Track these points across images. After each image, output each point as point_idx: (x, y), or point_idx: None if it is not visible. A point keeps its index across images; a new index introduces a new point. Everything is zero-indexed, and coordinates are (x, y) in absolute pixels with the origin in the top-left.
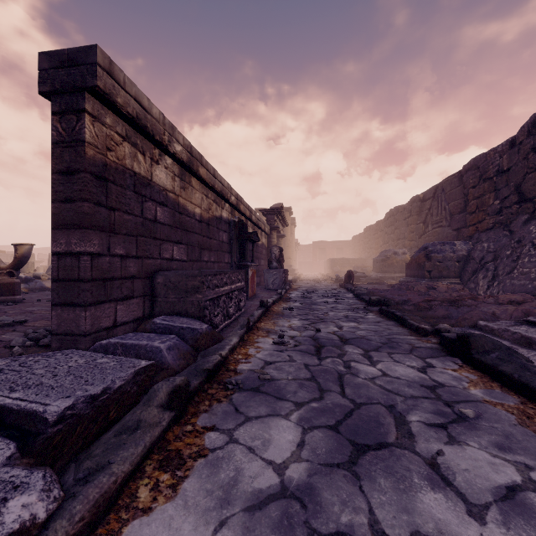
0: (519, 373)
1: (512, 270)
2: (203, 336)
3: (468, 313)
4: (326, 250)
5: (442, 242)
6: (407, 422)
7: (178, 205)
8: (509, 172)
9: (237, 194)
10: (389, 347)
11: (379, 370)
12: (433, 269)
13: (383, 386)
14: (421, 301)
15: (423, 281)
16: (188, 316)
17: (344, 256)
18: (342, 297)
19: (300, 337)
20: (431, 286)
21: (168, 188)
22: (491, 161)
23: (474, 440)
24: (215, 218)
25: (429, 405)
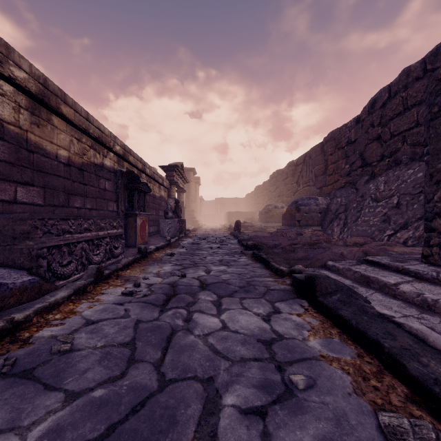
0: (357, 318)
1: (357, 218)
2: (13, 292)
3: (321, 254)
4: (225, 205)
5: (309, 197)
6: (220, 407)
7: (27, 142)
8: (355, 142)
9: (124, 145)
10: (244, 291)
11: (222, 321)
12: (301, 219)
13: (214, 346)
14: (288, 244)
15: (294, 229)
16: (14, 268)
17: (240, 210)
18: (227, 243)
19: (158, 284)
20: (300, 233)
21: (6, 118)
22: (343, 134)
23: (296, 437)
24: (93, 164)
25: (256, 373)
